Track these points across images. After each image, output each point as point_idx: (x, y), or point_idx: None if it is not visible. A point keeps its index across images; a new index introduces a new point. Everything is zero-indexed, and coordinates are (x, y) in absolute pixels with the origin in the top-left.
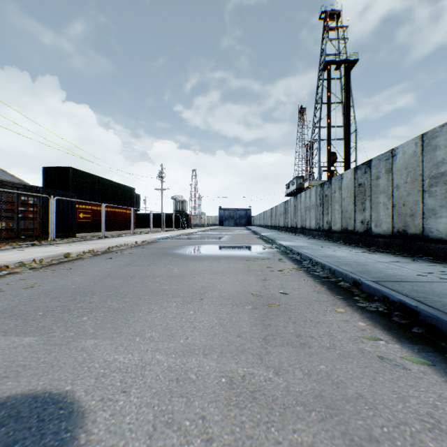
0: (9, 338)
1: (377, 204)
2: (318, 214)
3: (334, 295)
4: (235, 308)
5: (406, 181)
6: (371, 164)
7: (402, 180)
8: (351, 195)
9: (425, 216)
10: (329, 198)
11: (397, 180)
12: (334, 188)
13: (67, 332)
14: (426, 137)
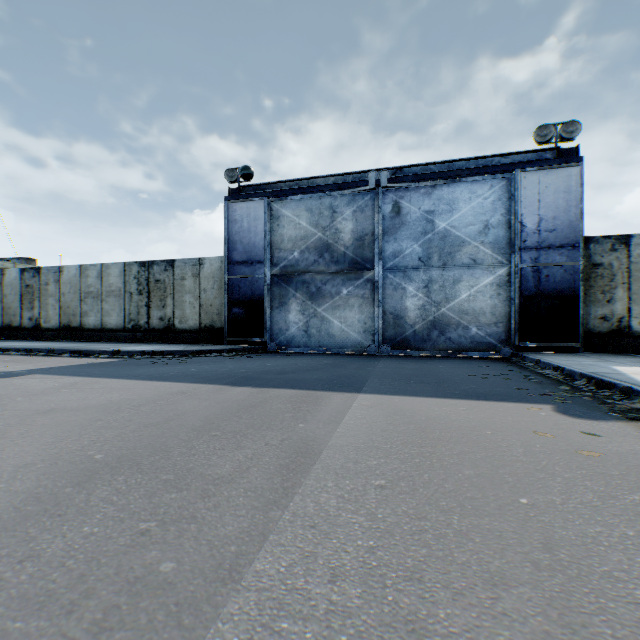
0: None
1: (48, 305)
2: None
3: (43, 356)
4: None
5: (72, 292)
6: (43, 272)
7: (69, 291)
8: (19, 293)
9: (84, 316)
10: None
11: (66, 290)
12: None
13: None
14: (84, 268)
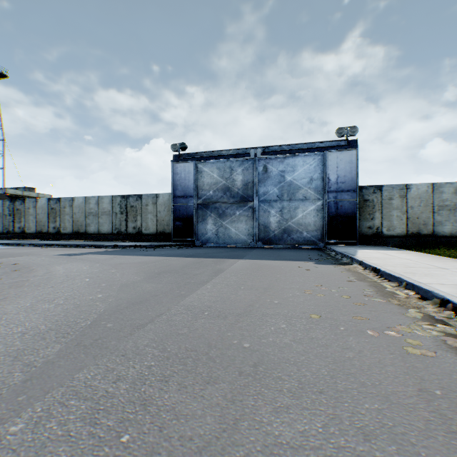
0: (24, 256)
1: (65, 220)
2: (8, 222)
3: (75, 248)
4: (58, 251)
5: (80, 212)
6: (62, 200)
7: (78, 211)
8: (47, 213)
9: (87, 226)
10: (23, 211)
11: (76, 211)
12: (30, 206)
13: (34, 255)
14: (87, 198)
